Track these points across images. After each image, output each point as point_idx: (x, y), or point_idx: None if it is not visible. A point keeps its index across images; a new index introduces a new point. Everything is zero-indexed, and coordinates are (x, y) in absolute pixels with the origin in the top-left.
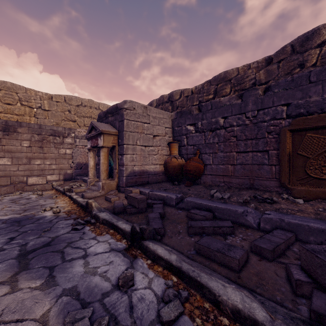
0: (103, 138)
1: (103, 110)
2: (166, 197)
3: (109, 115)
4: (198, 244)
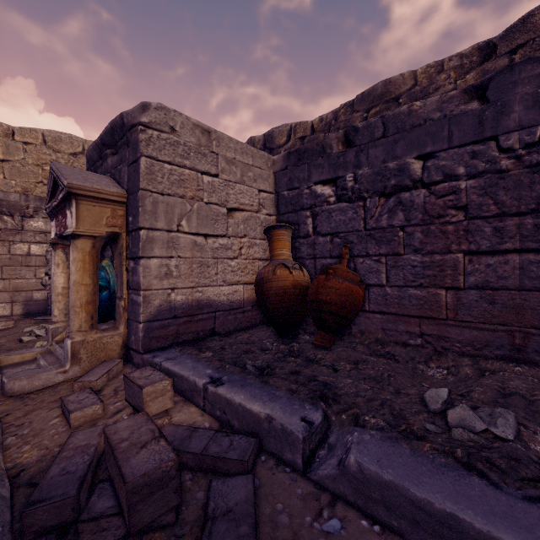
0: (77, 209)
1: None
2: (265, 421)
3: (108, 151)
4: None
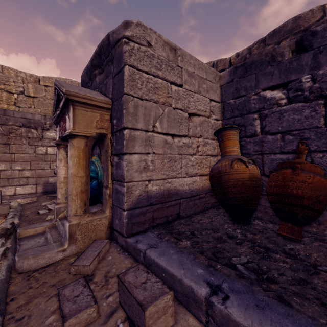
0: (74, 113)
1: None
2: None
3: (96, 71)
4: None
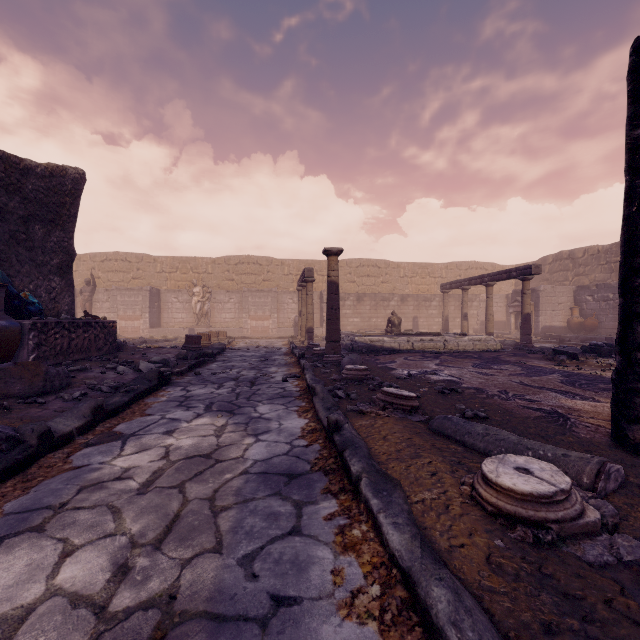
0: None
1: (487, 269)
2: (570, 336)
3: None
4: (582, 342)
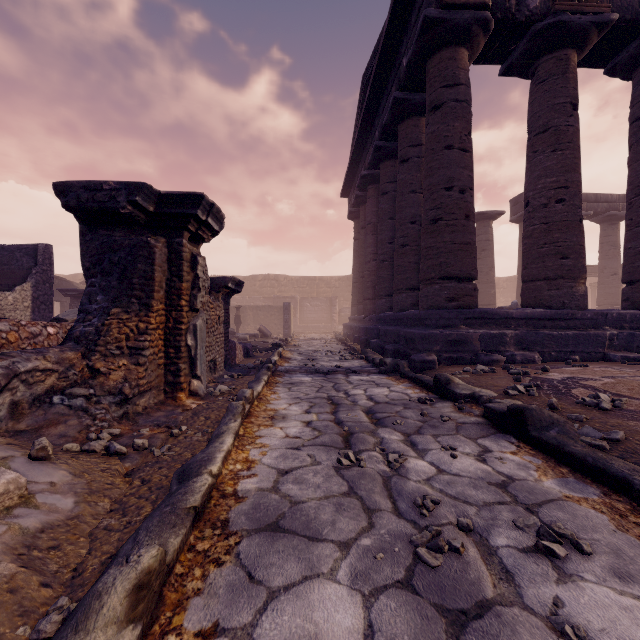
0: None
1: None
2: None
3: None
4: None
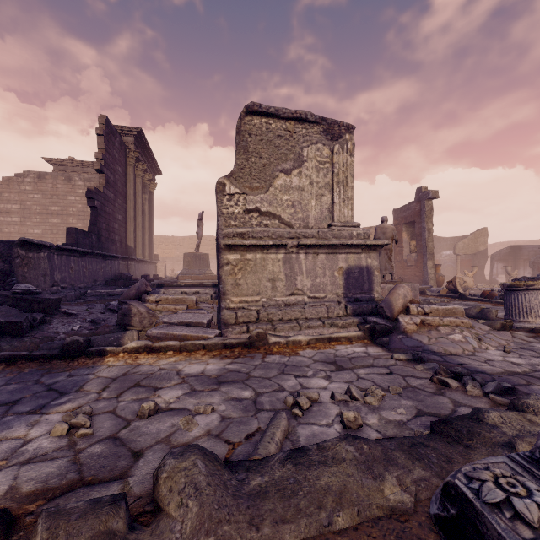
0: None
1: None
2: None
3: None
4: None
